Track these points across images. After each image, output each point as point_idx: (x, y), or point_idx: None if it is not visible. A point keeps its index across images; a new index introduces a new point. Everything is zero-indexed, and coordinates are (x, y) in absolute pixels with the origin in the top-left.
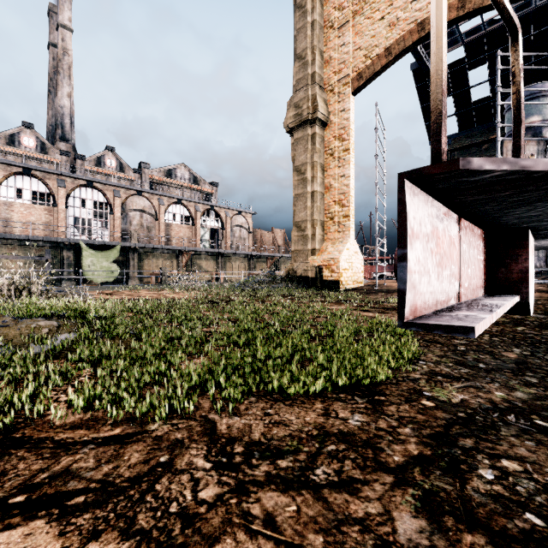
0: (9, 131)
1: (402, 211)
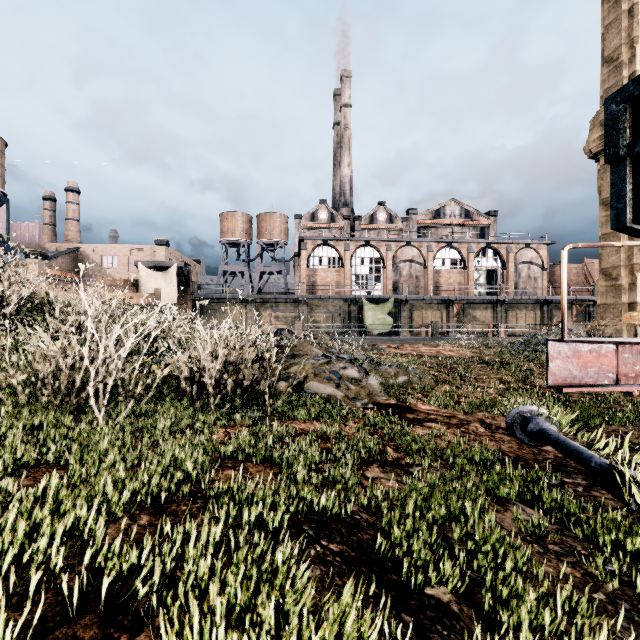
0: (312, 210)
1: (547, 351)
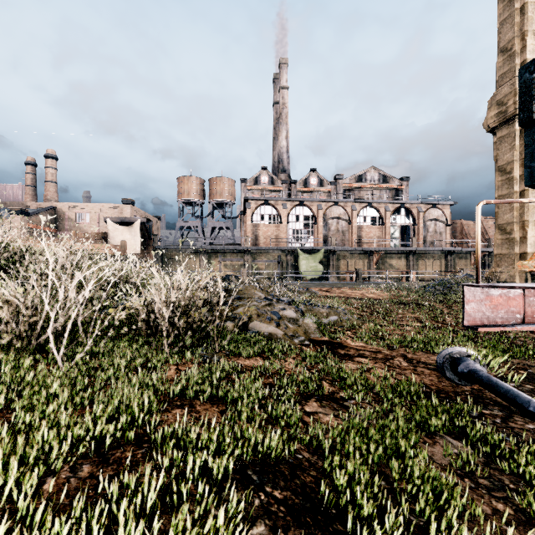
0: (255, 175)
1: (463, 295)
